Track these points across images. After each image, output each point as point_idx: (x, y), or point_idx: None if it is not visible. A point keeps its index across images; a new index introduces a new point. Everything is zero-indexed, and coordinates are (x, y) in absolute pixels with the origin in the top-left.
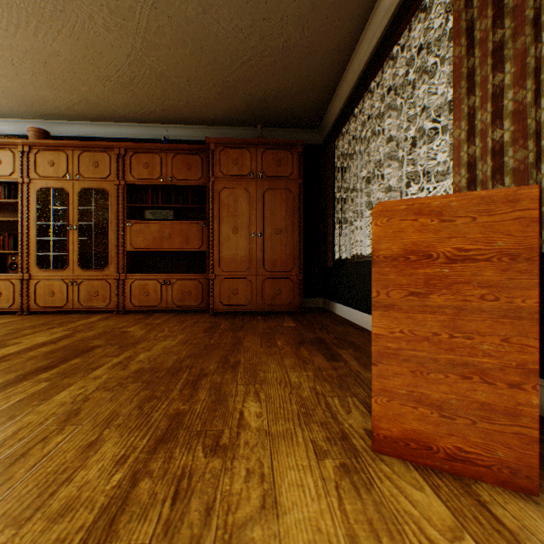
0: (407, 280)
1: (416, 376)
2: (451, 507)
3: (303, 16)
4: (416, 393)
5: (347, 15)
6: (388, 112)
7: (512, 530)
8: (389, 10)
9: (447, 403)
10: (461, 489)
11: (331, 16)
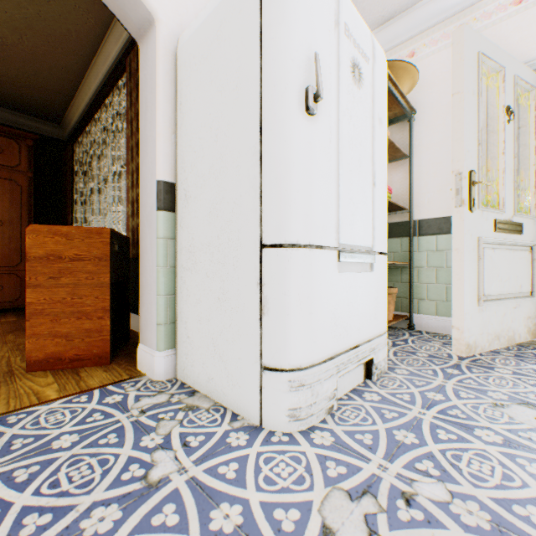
0: (50, 270)
1: (55, 323)
2: (58, 378)
3: (20, 28)
4: (55, 332)
5: (71, 50)
6: (112, 142)
7: (83, 376)
8: (107, 67)
9: (71, 333)
10: (73, 371)
11: (54, 43)
